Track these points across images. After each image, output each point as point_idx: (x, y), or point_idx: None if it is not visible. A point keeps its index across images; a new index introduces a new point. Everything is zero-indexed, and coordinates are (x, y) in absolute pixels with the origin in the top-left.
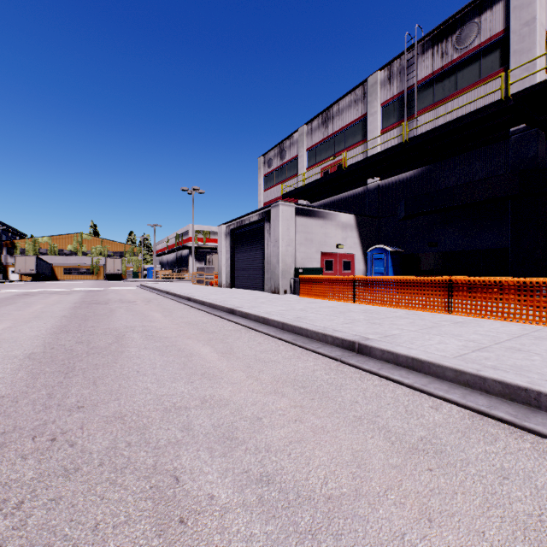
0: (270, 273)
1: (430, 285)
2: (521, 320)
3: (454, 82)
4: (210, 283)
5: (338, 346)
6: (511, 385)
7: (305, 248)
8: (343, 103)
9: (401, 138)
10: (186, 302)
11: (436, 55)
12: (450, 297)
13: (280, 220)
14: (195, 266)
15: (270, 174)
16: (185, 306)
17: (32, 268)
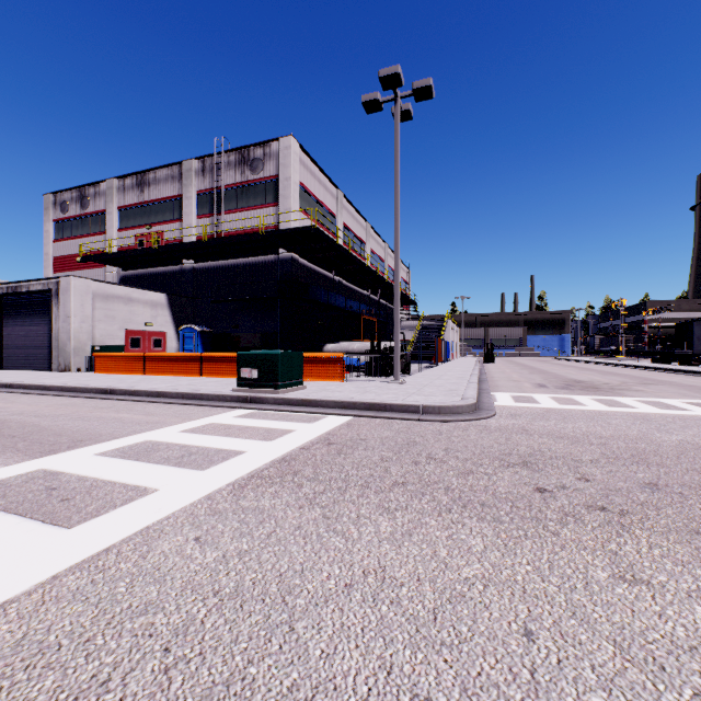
0: (60, 351)
1: (192, 359)
2: (230, 377)
3: (250, 198)
4: None
5: (100, 393)
6: (159, 392)
7: (106, 325)
8: (160, 174)
9: (213, 230)
10: None
11: (238, 170)
12: (202, 366)
13: (73, 296)
14: None
15: (65, 221)
16: None
17: None
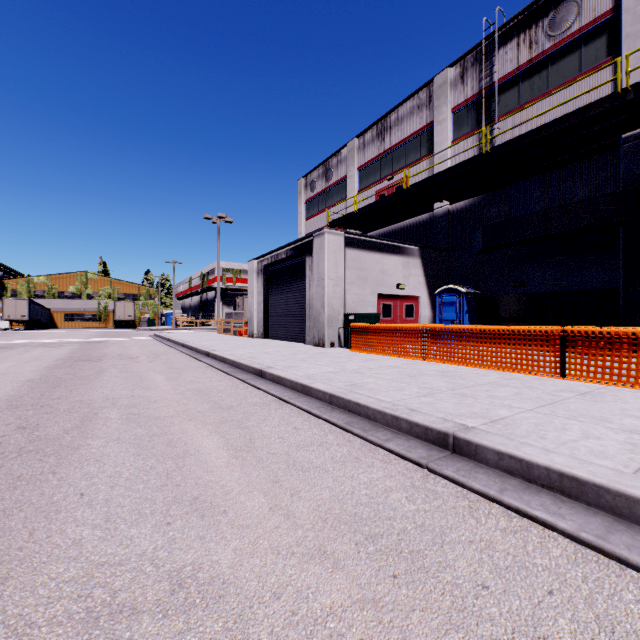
0: (313, 321)
1: (533, 338)
2: None
3: (546, 78)
4: (239, 332)
5: (419, 438)
6: None
7: (357, 288)
8: (403, 110)
9: (477, 151)
10: (203, 359)
11: (522, 44)
12: (564, 354)
13: (326, 253)
14: (223, 311)
15: (313, 200)
16: (201, 364)
17: (23, 314)
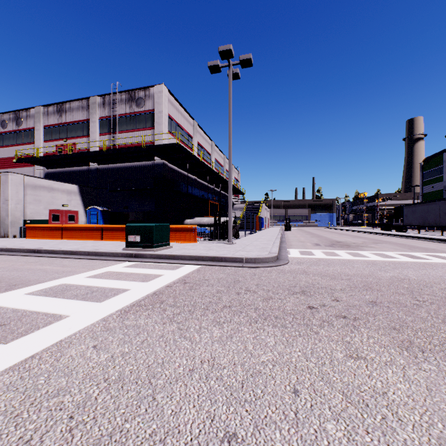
0: (0, 223)
1: (96, 229)
2: (122, 240)
3: (135, 123)
4: None
5: (30, 252)
6: (72, 251)
7: (34, 206)
8: (74, 105)
9: (110, 143)
10: None
11: (127, 105)
12: (102, 233)
13: (10, 186)
14: None
15: (4, 134)
16: None
17: None
